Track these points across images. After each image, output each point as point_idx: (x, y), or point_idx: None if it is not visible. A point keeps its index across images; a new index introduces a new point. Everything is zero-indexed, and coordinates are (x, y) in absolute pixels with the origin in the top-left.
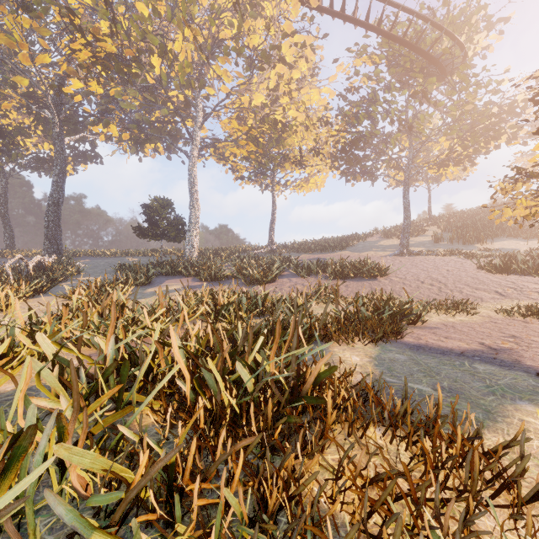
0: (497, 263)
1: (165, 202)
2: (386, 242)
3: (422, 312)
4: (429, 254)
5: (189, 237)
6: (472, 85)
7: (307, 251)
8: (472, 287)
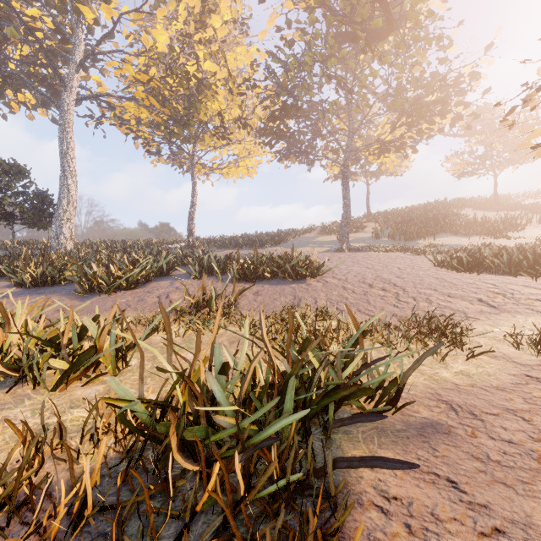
0: (463, 257)
1: (13, 167)
2: (324, 238)
3: (401, 387)
4: (371, 250)
5: (57, 222)
6: (422, 39)
7: (233, 246)
8: (443, 293)
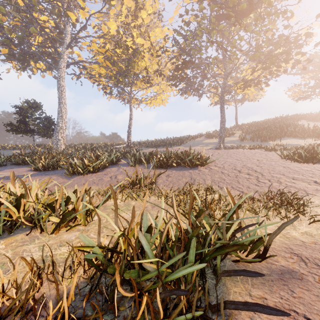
0: (302, 153)
1: (33, 104)
2: (208, 140)
3: (267, 246)
4: (238, 148)
5: (56, 134)
6: (273, 14)
7: (153, 146)
8: (289, 176)
